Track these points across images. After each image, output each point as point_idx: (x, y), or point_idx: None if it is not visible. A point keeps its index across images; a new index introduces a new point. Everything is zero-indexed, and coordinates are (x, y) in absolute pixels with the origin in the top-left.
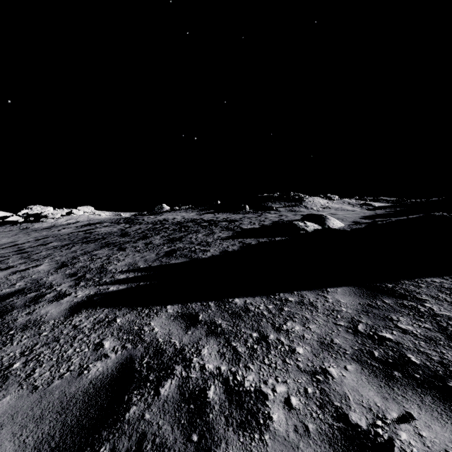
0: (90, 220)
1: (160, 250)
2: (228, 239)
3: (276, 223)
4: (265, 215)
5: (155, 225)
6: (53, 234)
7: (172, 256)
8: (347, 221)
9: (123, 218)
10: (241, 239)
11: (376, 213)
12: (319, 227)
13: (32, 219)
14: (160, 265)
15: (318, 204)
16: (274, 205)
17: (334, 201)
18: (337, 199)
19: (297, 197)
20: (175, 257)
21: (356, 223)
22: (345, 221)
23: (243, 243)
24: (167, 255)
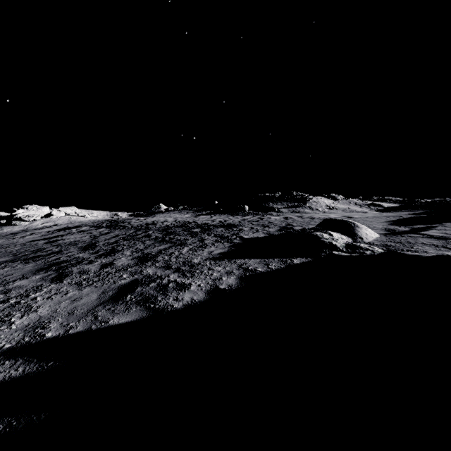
0: (71, 223)
1: (114, 282)
2: (222, 260)
3: (288, 233)
4: (268, 218)
5: (137, 231)
6: (8, 242)
7: (124, 299)
8: (377, 228)
9: (109, 220)
10: (242, 259)
11: (402, 217)
12: (349, 240)
13: (3, 222)
14: (84, 334)
15: (324, 204)
16: (276, 206)
17: (339, 201)
18: (342, 199)
19: (300, 197)
20: (126, 304)
21: (392, 232)
22: (374, 228)
23: (244, 269)
24: (117, 297)
